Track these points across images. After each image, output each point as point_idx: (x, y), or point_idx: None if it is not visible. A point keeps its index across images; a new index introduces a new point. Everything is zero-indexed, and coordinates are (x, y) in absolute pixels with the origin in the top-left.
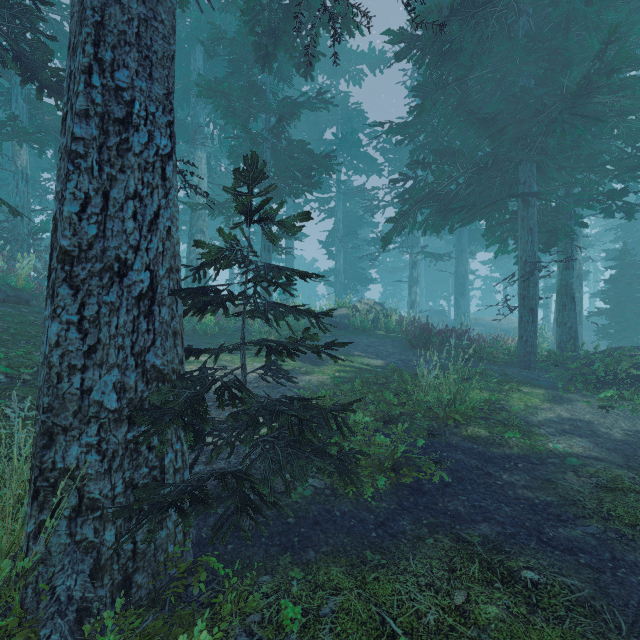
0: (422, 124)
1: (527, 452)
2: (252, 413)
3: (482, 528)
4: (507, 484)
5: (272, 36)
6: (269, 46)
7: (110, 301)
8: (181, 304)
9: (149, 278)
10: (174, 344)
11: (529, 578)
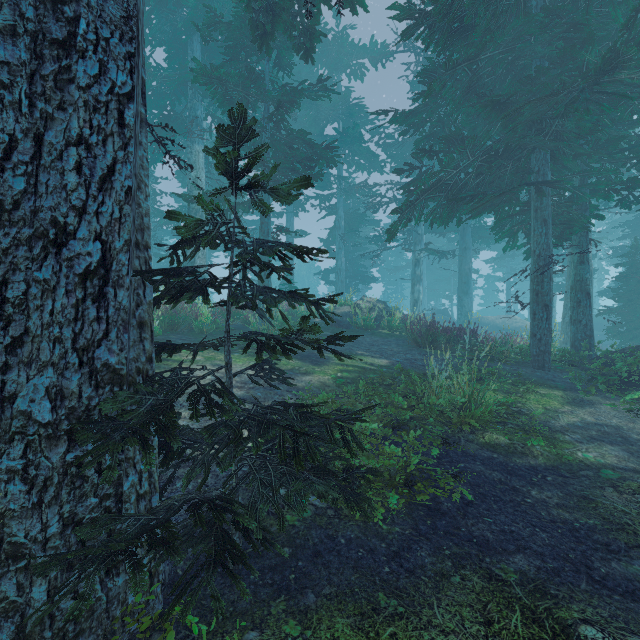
0: (428, 113)
1: (555, 463)
2: (235, 425)
3: (517, 561)
4: (538, 502)
5: (270, 13)
6: (267, 24)
7: (43, 278)
8: (151, 289)
9: (100, 251)
10: (140, 338)
11: (591, 638)
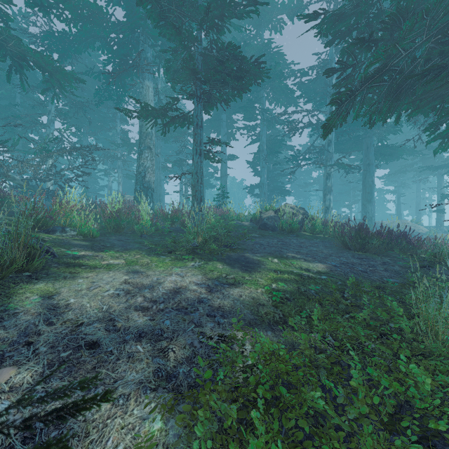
0: (356, 17)
1: None
2: None
3: None
4: None
5: None
6: None
7: None
8: None
9: None
10: None
11: None
